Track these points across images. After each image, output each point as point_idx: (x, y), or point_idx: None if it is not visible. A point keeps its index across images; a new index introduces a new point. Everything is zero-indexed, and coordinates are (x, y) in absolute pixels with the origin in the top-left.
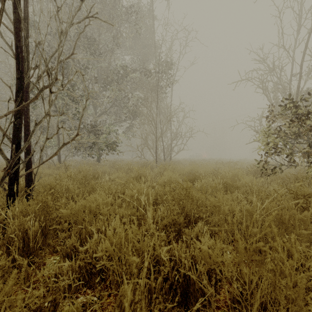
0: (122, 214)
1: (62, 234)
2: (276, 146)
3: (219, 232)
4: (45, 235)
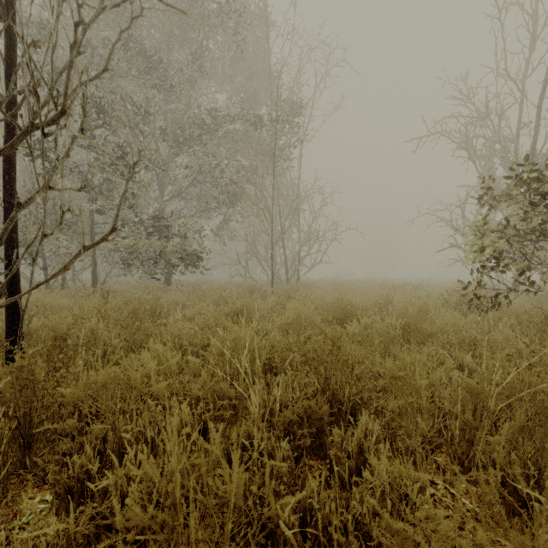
0: (198, 394)
1: (66, 440)
2: (498, 255)
3: (402, 430)
4: (28, 443)
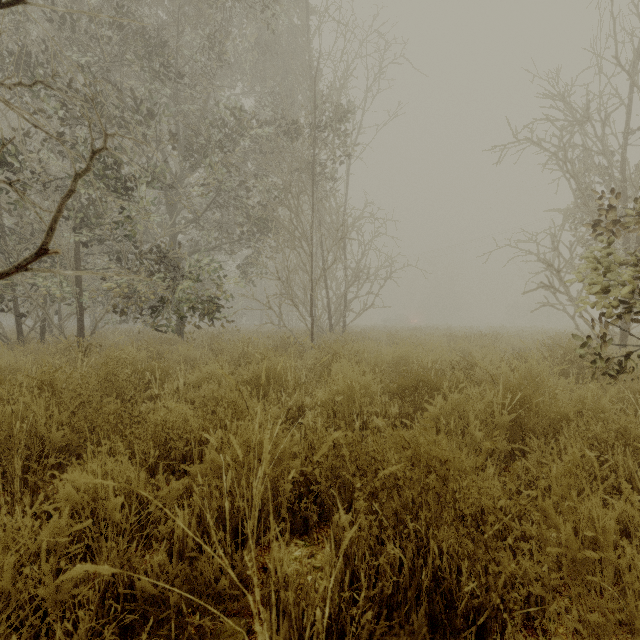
0: (151, 592)
1: None
2: (632, 297)
3: None
4: None
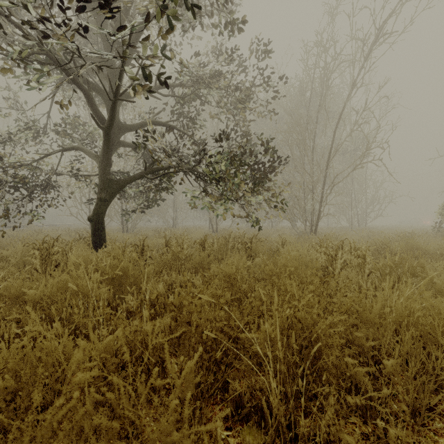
0: None
1: None
2: None
3: None
4: None
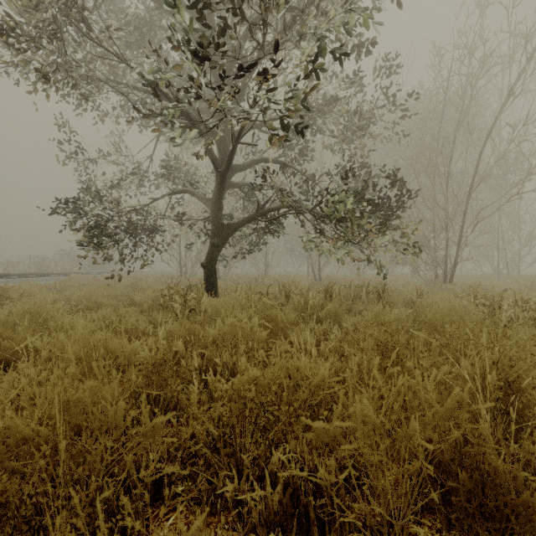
0: None
1: None
2: None
3: None
4: None
